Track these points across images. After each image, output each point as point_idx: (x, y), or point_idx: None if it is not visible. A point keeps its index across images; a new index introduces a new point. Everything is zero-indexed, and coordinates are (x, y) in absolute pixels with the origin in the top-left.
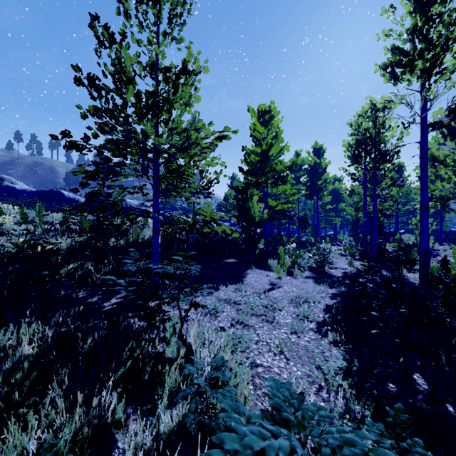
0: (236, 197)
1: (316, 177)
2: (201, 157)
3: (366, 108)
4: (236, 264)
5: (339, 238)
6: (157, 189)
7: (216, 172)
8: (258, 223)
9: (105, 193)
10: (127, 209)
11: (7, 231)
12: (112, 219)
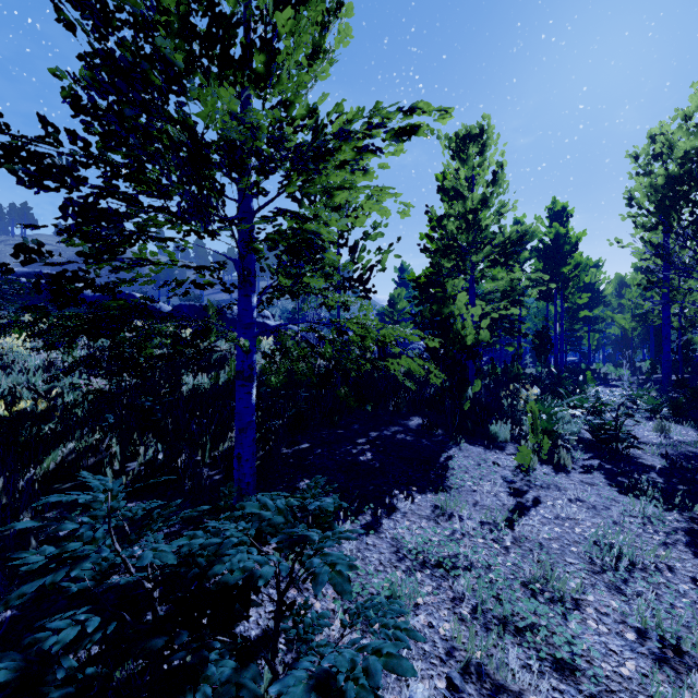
0: (414, 297)
1: (560, 260)
2: (353, 193)
3: (693, 107)
4: (422, 431)
5: (597, 370)
6: (247, 273)
7: (381, 248)
8: (471, 348)
9: (115, 282)
10: (234, 321)
11: (13, 362)
12: (142, 346)
